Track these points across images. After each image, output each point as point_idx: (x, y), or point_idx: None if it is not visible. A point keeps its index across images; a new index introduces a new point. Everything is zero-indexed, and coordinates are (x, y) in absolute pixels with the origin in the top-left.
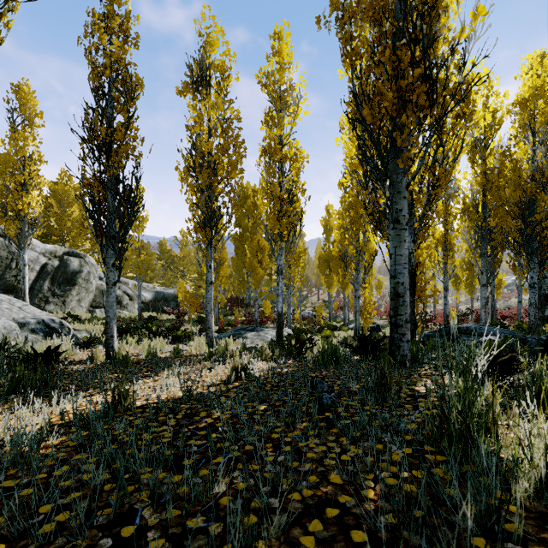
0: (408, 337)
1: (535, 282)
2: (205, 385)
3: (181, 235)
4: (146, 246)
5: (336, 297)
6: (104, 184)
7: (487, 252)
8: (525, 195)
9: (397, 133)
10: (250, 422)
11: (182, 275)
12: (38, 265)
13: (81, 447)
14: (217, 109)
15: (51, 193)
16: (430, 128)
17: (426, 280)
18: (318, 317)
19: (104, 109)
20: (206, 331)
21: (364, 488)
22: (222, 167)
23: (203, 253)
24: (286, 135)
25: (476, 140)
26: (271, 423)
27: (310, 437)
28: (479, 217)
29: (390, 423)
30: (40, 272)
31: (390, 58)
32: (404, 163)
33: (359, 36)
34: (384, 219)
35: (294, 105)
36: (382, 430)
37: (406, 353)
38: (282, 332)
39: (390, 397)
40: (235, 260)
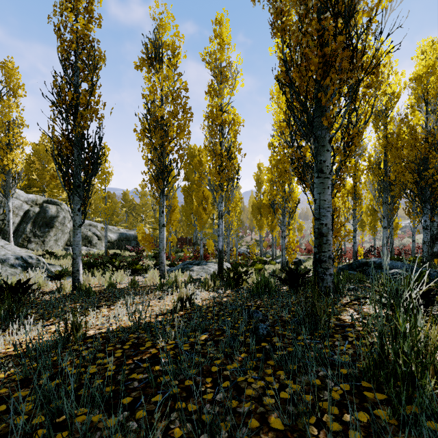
0: (330, 271)
1: (428, 225)
2: (154, 314)
3: (140, 187)
4: (113, 196)
5: (265, 237)
6: (70, 141)
7: (388, 200)
8: (419, 154)
9: (322, 93)
10: (191, 353)
11: (142, 219)
12: (21, 211)
13: (26, 381)
14: (168, 80)
15: (34, 153)
16: (350, 89)
17: (342, 223)
18: (251, 253)
19: (71, 77)
20: (159, 265)
21: (307, 435)
22: (172, 129)
23: (156, 201)
24: (225, 104)
25: (379, 110)
26: (211, 354)
27: (248, 369)
28: (381, 172)
29: (324, 354)
30: (24, 217)
31: (315, 29)
32: (327, 121)
33: (288, 11)
34: (307, 172)
35: (232, 79)
36: (316, 362)
37: (329, 284)
38: (222, 266)
39: (321, 327)
40: (184, 207)
